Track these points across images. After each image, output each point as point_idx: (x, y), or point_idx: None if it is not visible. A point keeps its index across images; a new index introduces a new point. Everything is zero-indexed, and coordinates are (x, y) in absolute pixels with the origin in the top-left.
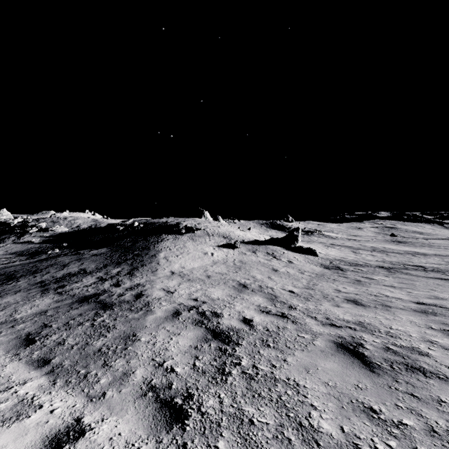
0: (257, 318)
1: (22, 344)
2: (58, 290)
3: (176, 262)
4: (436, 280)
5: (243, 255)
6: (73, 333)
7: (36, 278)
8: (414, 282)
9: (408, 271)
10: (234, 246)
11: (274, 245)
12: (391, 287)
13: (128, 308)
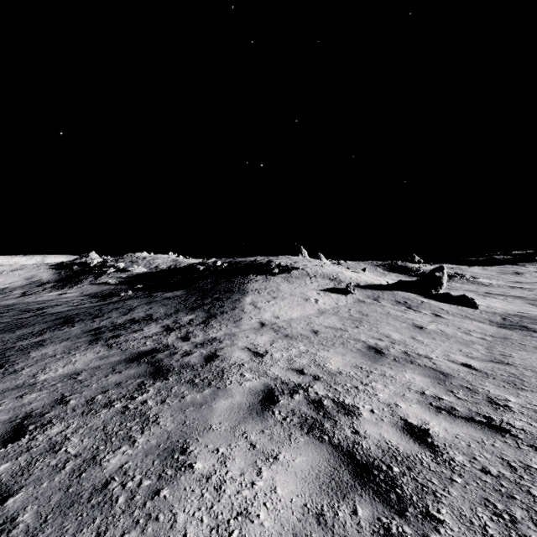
0: (434, 425)
1: (2, 437)
2: (109, 341)
3: (267, 309)
4: None
5: (360, 303)
6: (87, 424)
7: (93, 324)
8: None
9: None
10: (346, 291)
11: (404, 291)
12: None
13: (190, 379)
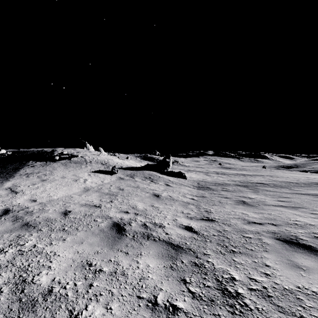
0: None
1: None
2: None
3: (26, 192)
4: (302, 195)
5: (120, 180)
6: None
7: None
8: (290, 199)
9: (263, 188)
10: (112, 172)
11: (150, 170)
12: (284, 207)
13: None
